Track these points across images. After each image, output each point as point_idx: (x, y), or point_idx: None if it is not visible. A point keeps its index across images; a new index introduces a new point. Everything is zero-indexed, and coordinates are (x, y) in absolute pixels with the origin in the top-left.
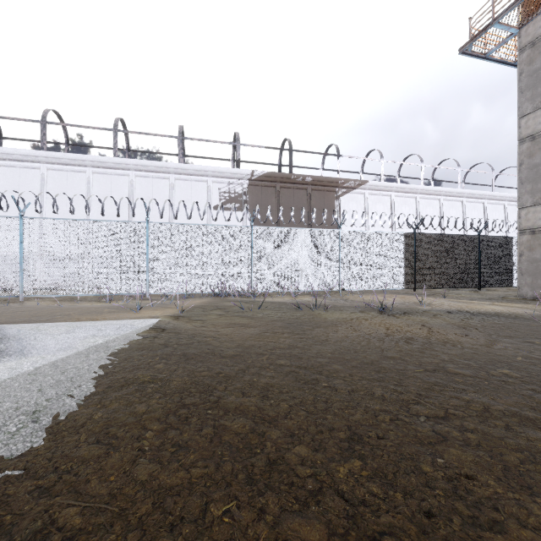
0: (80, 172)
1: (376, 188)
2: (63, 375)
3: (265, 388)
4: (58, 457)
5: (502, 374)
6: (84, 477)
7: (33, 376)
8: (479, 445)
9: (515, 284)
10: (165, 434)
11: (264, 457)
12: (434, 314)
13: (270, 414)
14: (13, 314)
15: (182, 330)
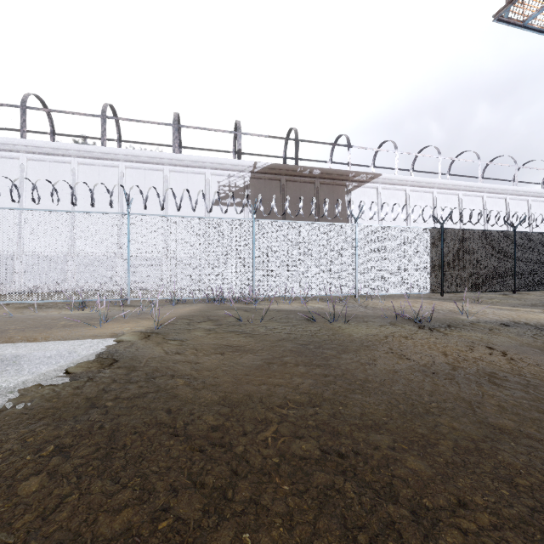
0: (64, 162)
1: (390, 182)
2: None
3: None
4: None
5: None
6: None
7: None
8: None
9: None
10: None
11: None
12: (488, 328)
13: None
14: None
15: (142, 363)
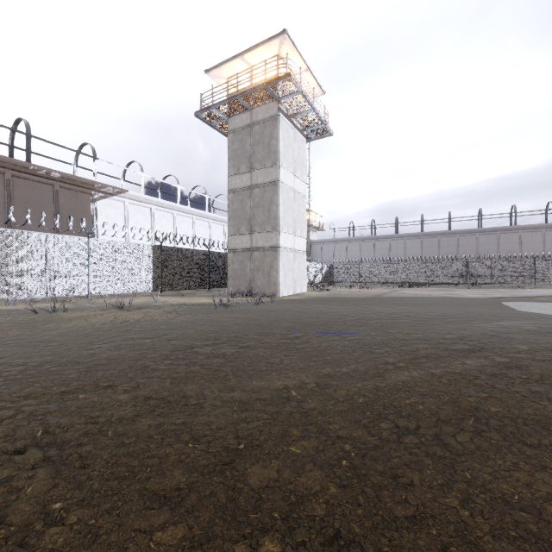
0: None
1: (137, 199)
2: None
3: None
4: None
5: (159, 328)
6: None
7: None
8: (115, 345)
9: None
10: None
11: None
12: (160, 307)
13: None
14: None
15: None
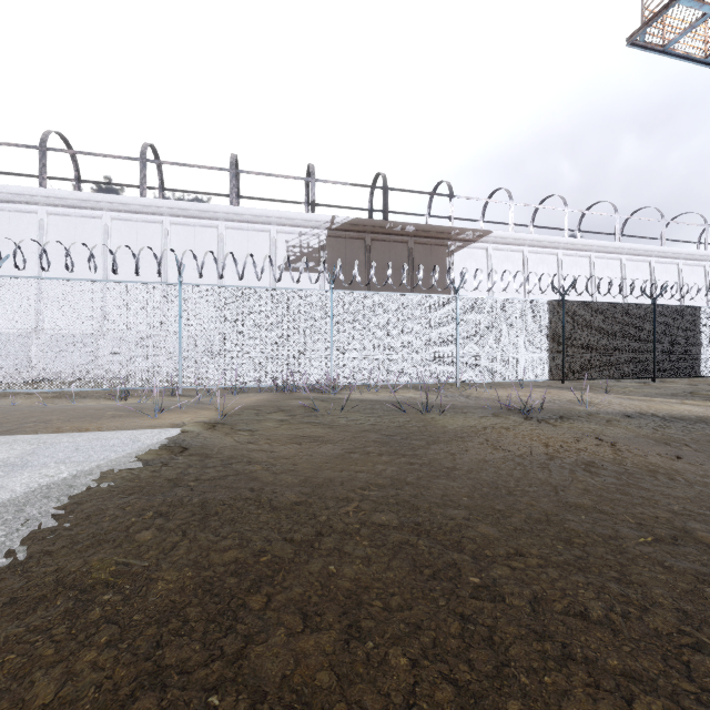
0: (94, 217)
1: (503, 242)
2: None
3: (352, 595)
4: None
5: None
6: None
7: None
8: None
9: (703, 373)
10: None
11: None
12: (606, 420)
13: (366, 702)
14: None
15: (214, 451)
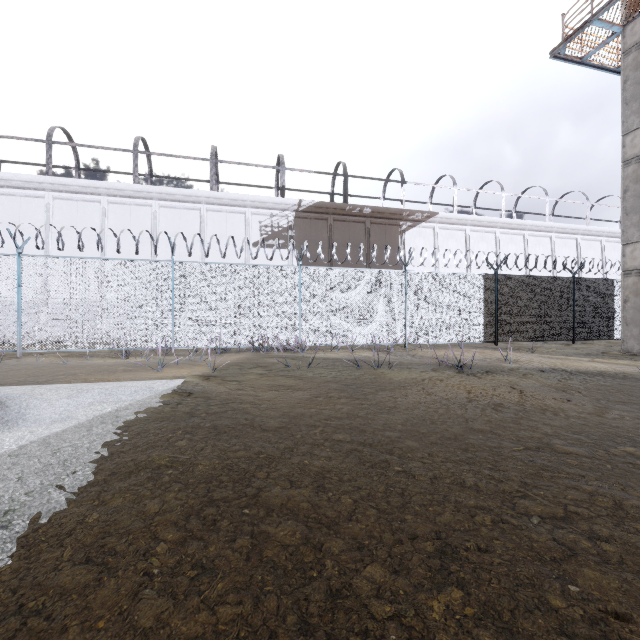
0: (93, 201)
1: (448, 222)
2: (55, 457)
3: (319, 474)
4: (27, 587)
5: (626, 454)
6: (61, 621)
7: (14, 458)
8: (622, 562)
9: (617, 336)
10: (183, 547)
11: (323, 586)
12: (523, 374)
13: (328, 514)
14: (6, 373)
15: (213, 395)
